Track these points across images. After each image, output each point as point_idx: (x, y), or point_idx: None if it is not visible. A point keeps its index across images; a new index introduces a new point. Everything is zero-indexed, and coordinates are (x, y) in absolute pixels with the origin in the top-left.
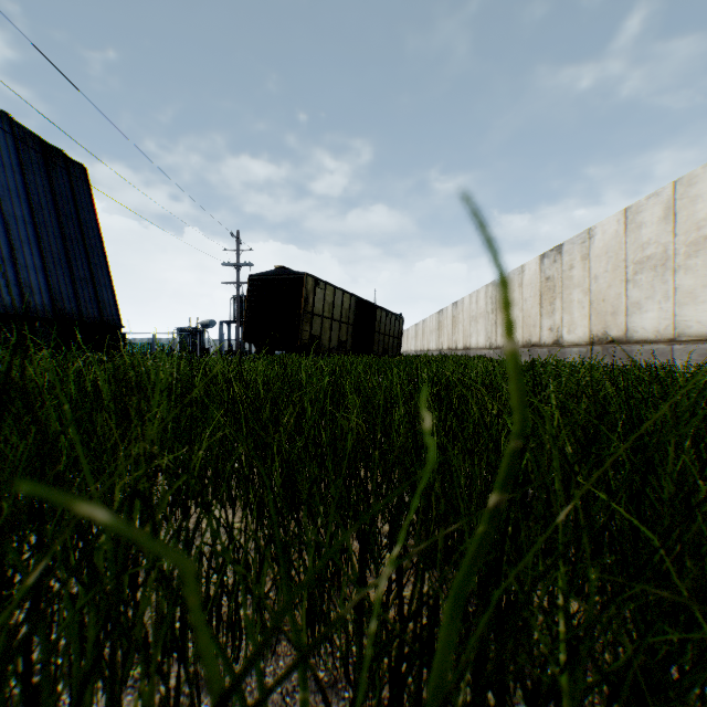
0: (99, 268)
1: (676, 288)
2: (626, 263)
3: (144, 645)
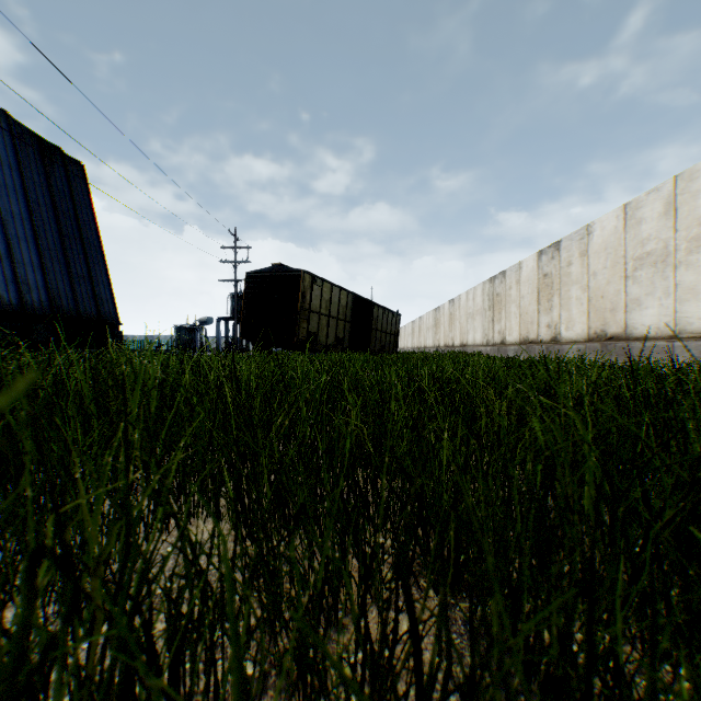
0: (97, 266)
1: (677, 285)
2: (626, 259)
3: None
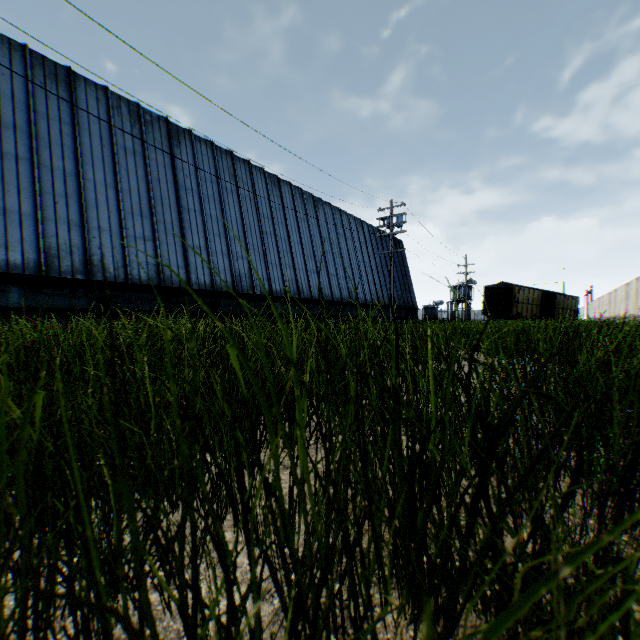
0: (409, 284)
1: None
2: None
3: None
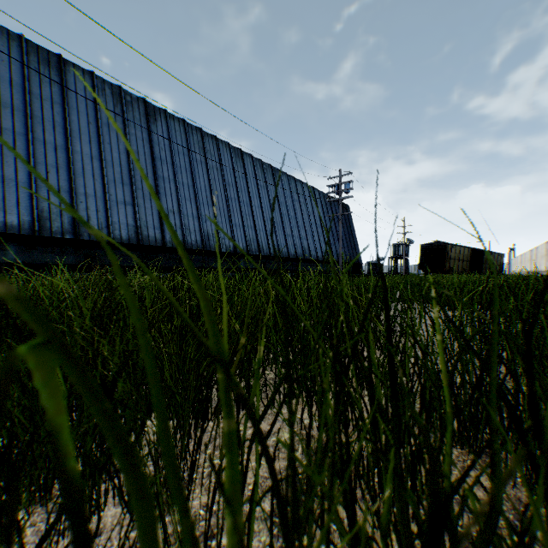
0: (355, 243)
1: None
2: None
3: None
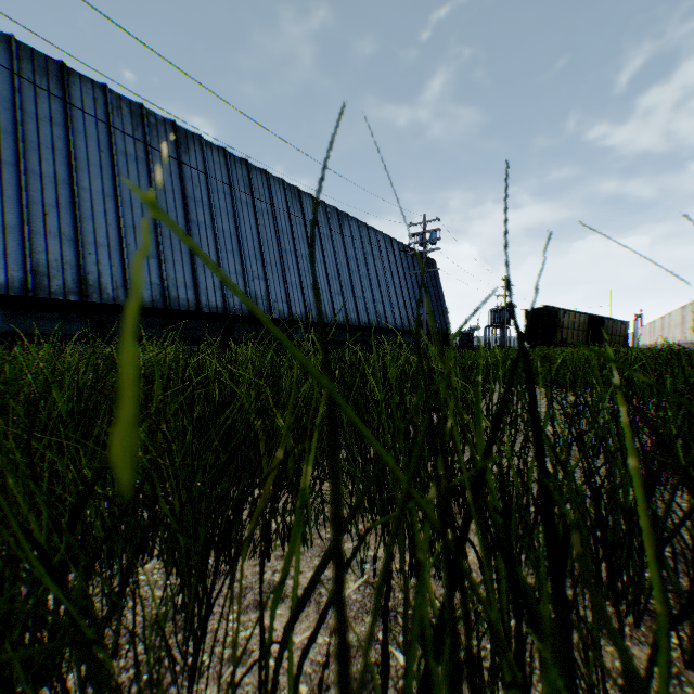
0: (443, 308)
1: None
2: None
3: None
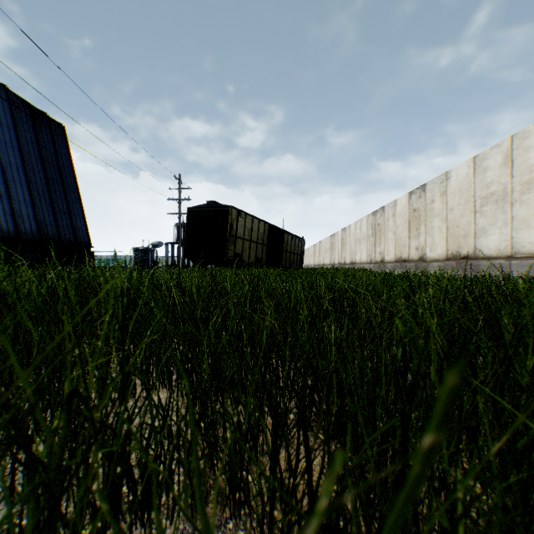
0: (74, 202)
1: (513, 217)
2: (475, 198)
3: (93, 511)
